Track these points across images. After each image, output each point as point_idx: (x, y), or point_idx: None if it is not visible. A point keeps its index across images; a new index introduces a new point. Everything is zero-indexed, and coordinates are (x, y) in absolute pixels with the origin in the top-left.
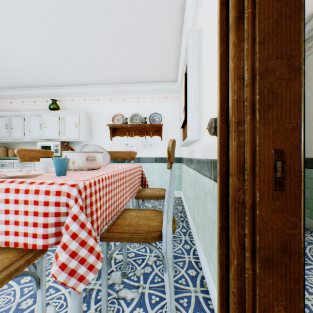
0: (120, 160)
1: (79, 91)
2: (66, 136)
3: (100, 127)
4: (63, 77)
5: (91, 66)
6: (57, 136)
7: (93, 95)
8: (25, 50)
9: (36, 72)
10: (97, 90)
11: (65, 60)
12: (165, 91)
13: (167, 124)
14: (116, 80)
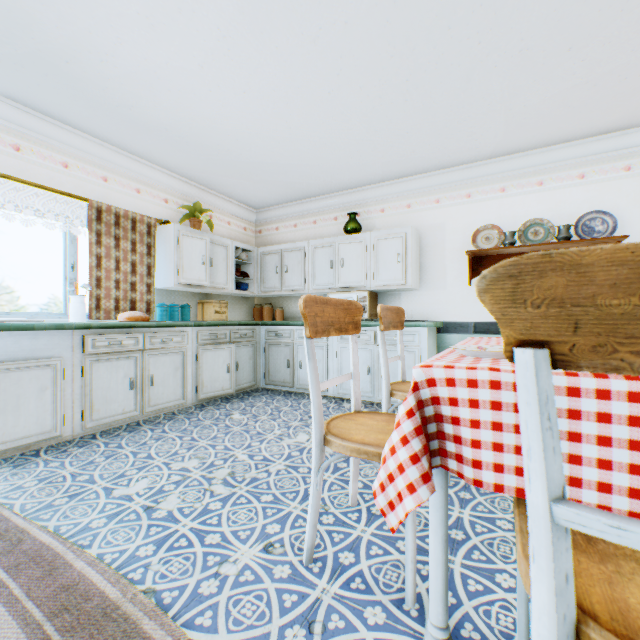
0: (489, 329)
1: (397, 189)
2: (379, 280)
3: (440, 258)
4: (380, 165)
5: (451, 130)
6: (362, 282)
7: (426, 192)
8: (343, 125)
9: (336, 166)
10: (436, 181)
11: (404, 129)
12: (626, 151)
13: (633, 237)
14: (491, 150)
